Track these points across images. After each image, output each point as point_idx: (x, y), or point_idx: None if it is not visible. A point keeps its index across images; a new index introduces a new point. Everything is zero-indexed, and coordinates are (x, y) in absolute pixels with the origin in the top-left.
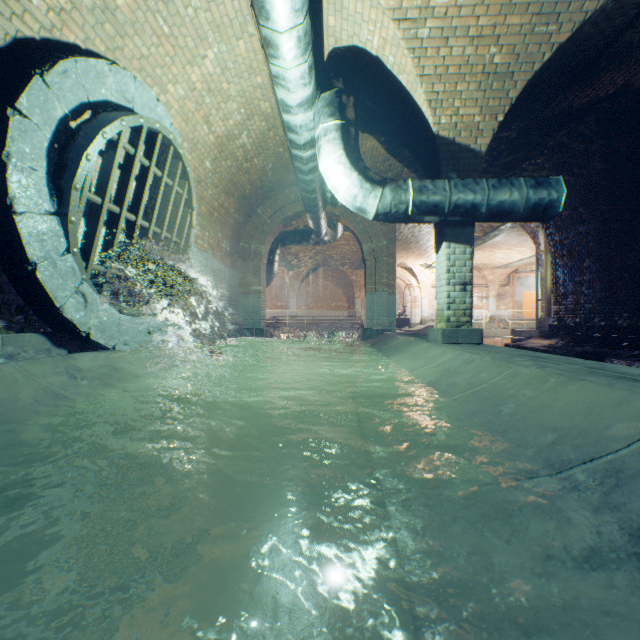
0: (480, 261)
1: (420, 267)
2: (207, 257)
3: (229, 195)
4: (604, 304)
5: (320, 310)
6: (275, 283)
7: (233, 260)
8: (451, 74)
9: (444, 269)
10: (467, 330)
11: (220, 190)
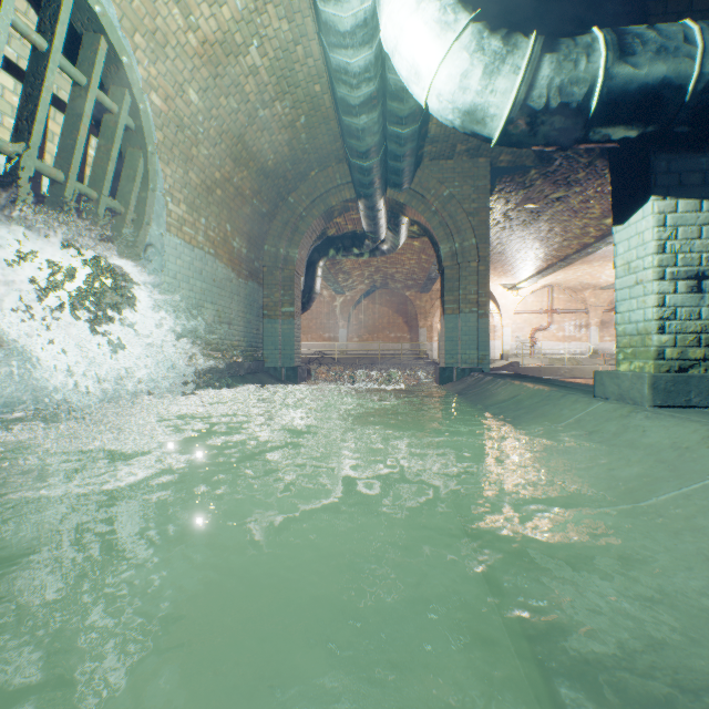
0: (580, 279)
1: (501, 288)
2: (204, 257)
3: (240, 164)
4: None
5: (376, 342)
6: (321, 310)
7: (253, 269)
8: None
9: (651, 245)
10: None
11: (222, 152)
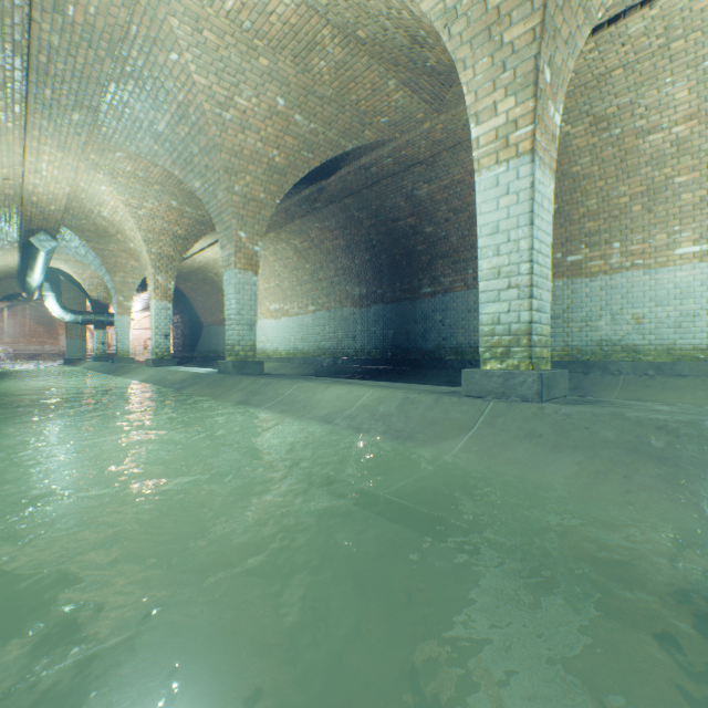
0: None
1: None
2: None
3: None
4: (183, 348)
5: (20, 345)
6: None
7: None
8: (96, 285)
9: (97, 338)
10: (105, 357)
11: None
